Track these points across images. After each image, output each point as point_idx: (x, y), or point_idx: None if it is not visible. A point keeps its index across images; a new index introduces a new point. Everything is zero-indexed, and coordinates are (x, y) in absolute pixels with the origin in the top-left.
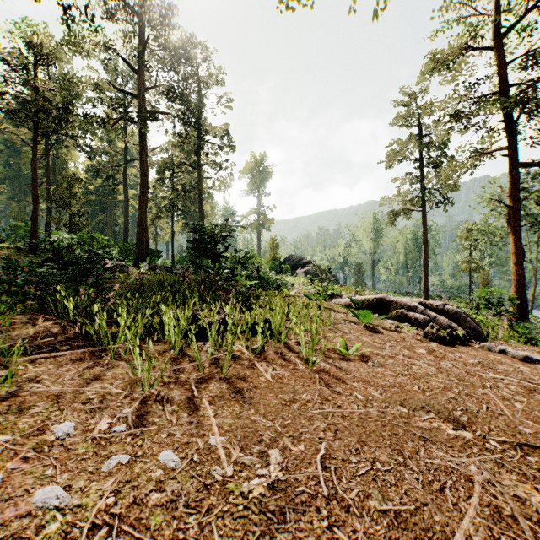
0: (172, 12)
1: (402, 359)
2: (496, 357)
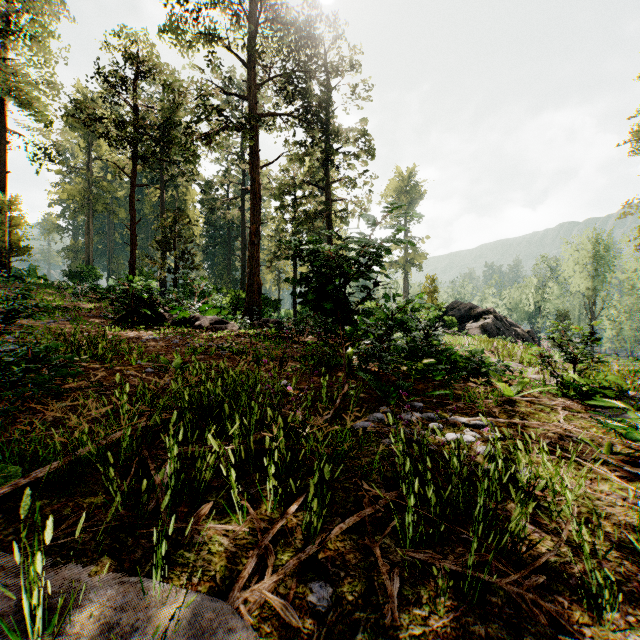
0: None
1: None
2: None
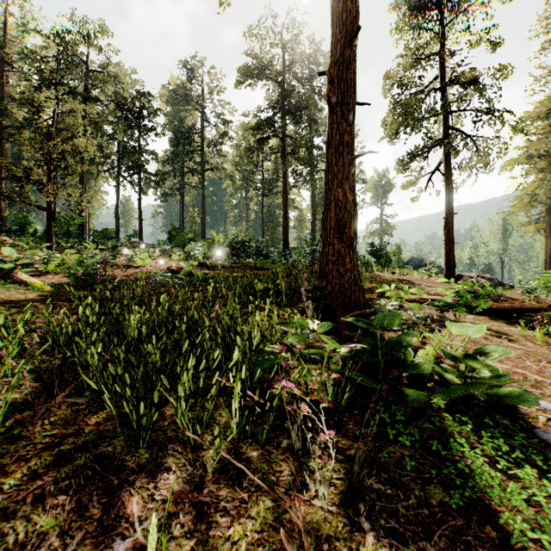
0: None
1: None
2: None
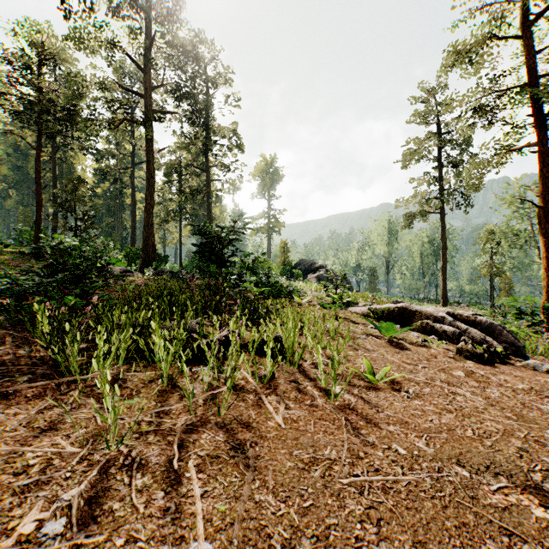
0: (179, 7)
1: (440, 385)
2: (546, 379)
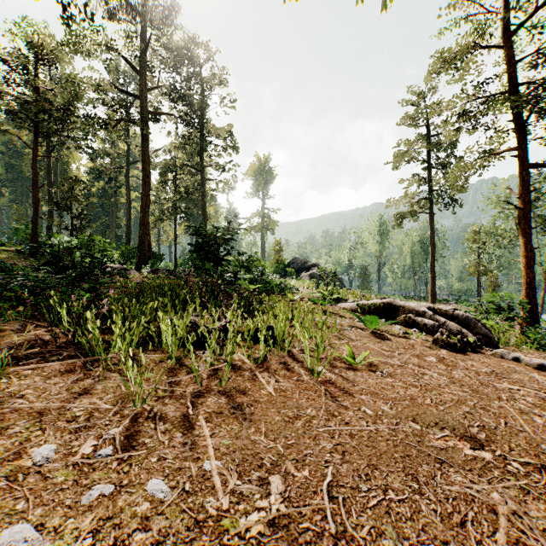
0: (174, 11)
1: (411, 368)
2: (509, 365)
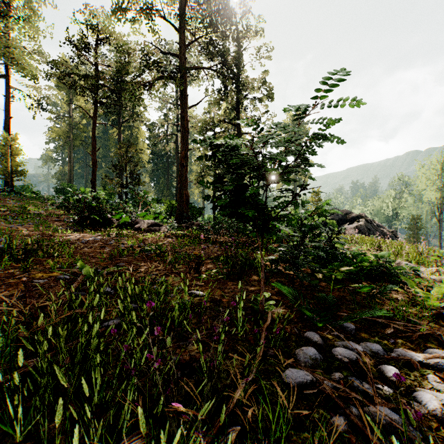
0: None
1: None
2: None
